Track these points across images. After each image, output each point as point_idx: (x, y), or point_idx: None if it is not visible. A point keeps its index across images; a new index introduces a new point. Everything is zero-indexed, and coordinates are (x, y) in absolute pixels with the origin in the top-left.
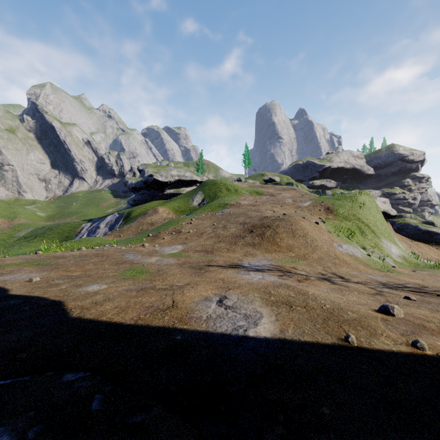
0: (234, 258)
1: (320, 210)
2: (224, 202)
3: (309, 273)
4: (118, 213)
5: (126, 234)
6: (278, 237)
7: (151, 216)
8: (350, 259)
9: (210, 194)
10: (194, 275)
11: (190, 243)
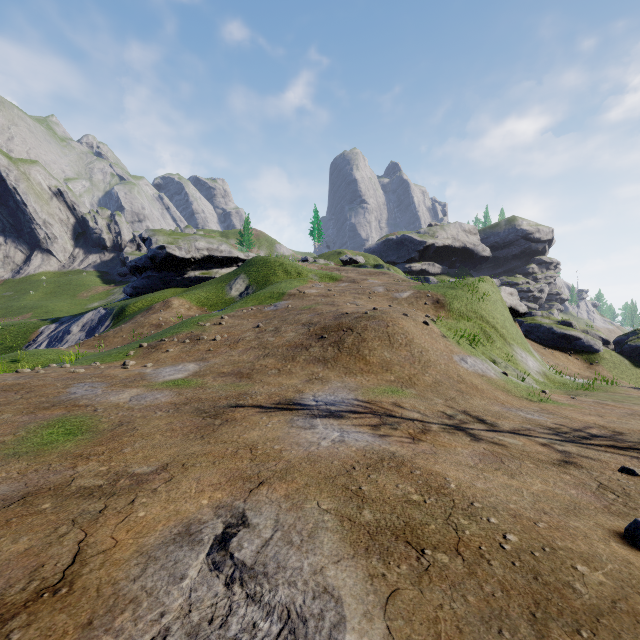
0: (289, 388)
1: (425, 304)
2: (279, 290)
3: (425, 416)
4: (105, 308)
5: (112, 342)
6: (365, 347)
7: (159, 312)
8: (481, 382)
9: (259, 279)
10: (193, 434)
11: (212, 359)
